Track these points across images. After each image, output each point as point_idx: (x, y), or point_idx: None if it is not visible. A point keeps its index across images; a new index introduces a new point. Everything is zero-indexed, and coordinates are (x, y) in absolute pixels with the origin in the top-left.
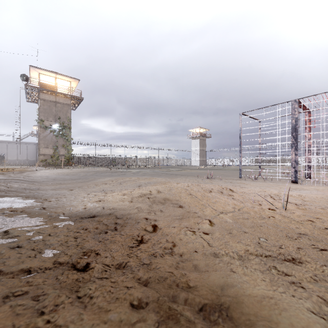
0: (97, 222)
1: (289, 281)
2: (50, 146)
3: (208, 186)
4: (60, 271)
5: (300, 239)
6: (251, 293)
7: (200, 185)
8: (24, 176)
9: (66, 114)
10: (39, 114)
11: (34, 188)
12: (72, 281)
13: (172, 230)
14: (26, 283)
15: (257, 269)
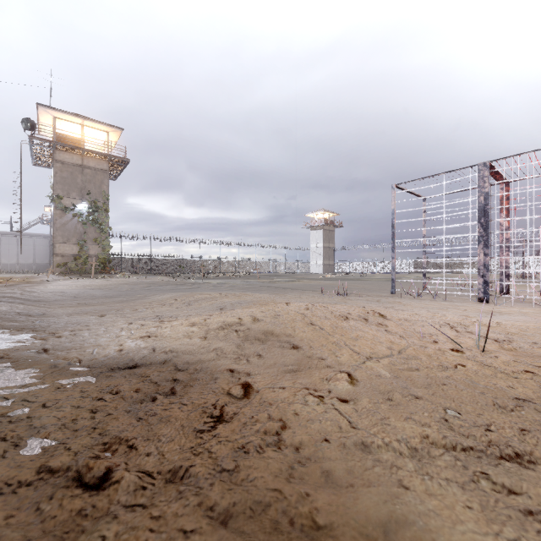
0: (140, 377)
1: (522, 510)
2: (73, 240)
3: (342, 309)
4: (48, 492)
5: (521, 411)
6: None
7: (327, 307)
8: (23, 291)
9: (100, 186)
10: (53, 185)
11: (36, 312)
12: (69, 515)
13: (280, 394)
14: None
15: (450, 481)
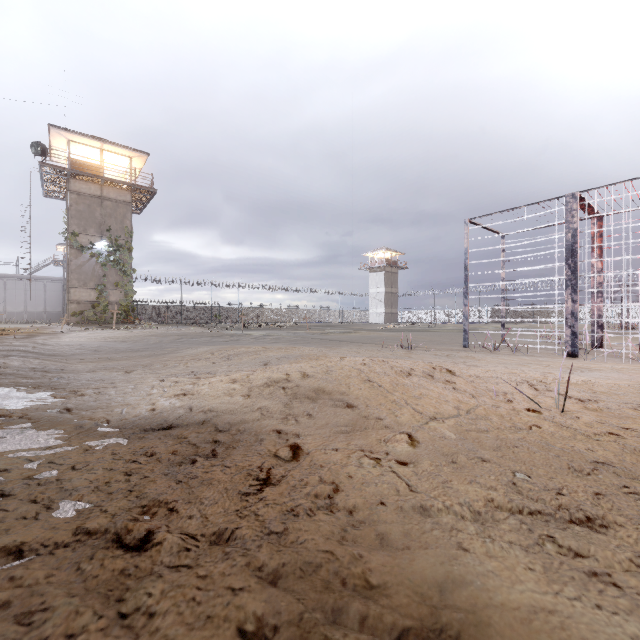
0: (177, 439)
1: (586, 571)
2: (90, 284)
3: (404, 364)
4: (88, 552)
5: (598, 474)
6: (507, 601)
7: (387, 361)
8: (36, 344)
9: (122, 221)
10: (68, 220)
11: (52, 368)
12: (112, 574)
13: (333, 456)
14: (9, 582)
15: (513, 544)
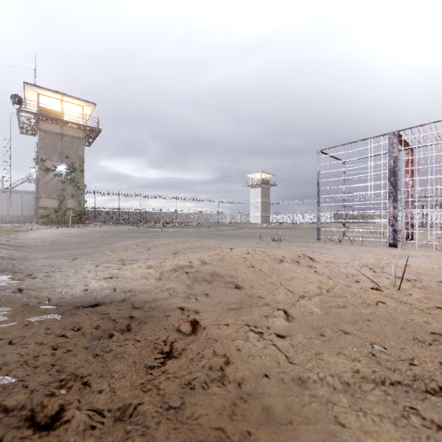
0: (101, 315)
1: None
2: (54, 196)
3: (277, 253)
4: None
5: (438, 345)
6: None
7: (265, 251)
8: (9, 238)
9: (77, 151)
10: (38, 150)
11: (17, 256)
12: None
13: (224, 331)
14: None
15: (382, 416)
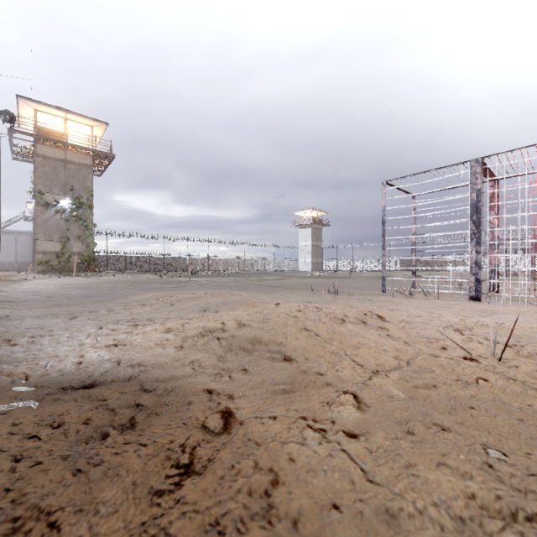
0: (95, 401)
1: None
2: (55, 237)
3: (337, 311)
4: None
5: None
6: None
7: (321, 308)
8: None
9: (84, 182)
10: (35, 181)
11: None
12: None
13: (270, 428)
14: None
15: None
